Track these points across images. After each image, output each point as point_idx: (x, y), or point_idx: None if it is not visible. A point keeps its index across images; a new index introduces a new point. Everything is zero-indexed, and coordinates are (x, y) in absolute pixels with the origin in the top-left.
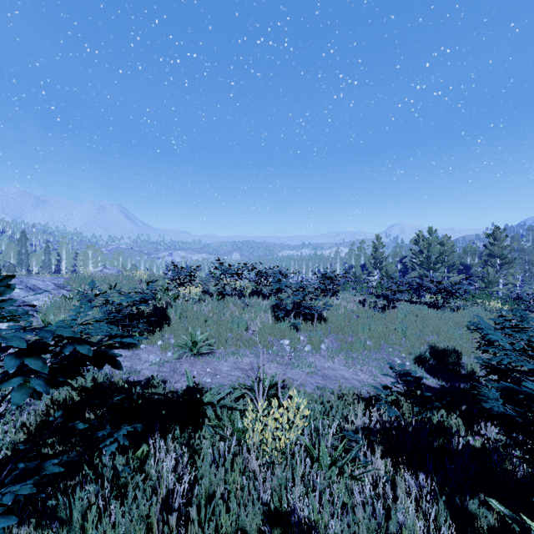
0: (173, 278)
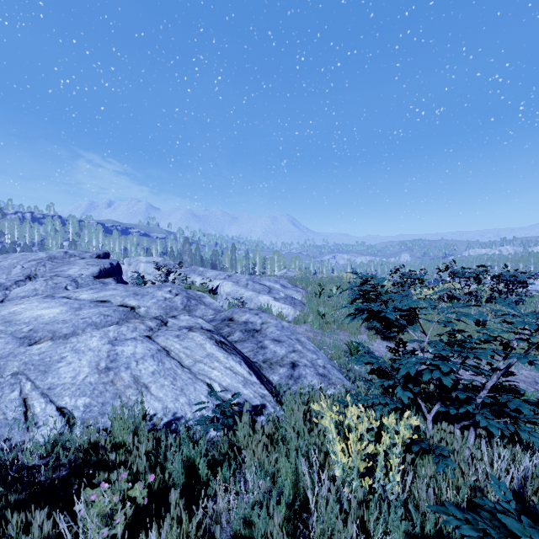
0: (395, 280)
